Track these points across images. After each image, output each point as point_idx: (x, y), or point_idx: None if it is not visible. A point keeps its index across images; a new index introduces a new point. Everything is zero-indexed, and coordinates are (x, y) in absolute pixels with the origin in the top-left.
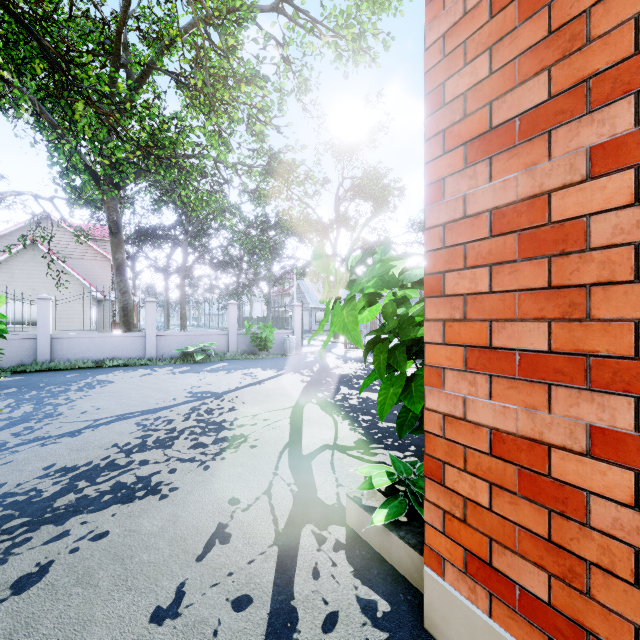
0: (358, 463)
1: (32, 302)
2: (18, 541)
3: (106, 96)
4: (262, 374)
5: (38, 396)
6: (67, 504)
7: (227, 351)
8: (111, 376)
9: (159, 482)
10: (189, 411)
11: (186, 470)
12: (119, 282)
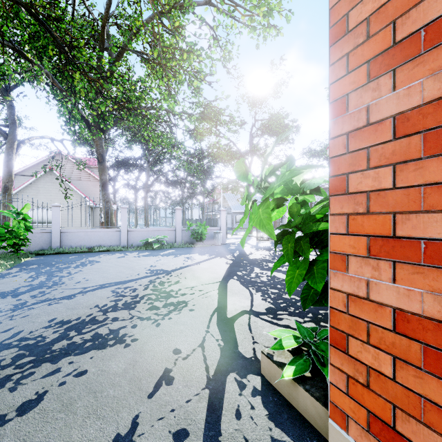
0: (269, 325)
1: (50, 209)
2: (25, 374)
3: (94, 68)
4: (198, 258)
5: (50, 270)
6: (61, 348)
7: (175, 242)
8: (98, 258)
9: (124, 334)
10: (148, 283)
11: (144, 326)
12: (104, 195)
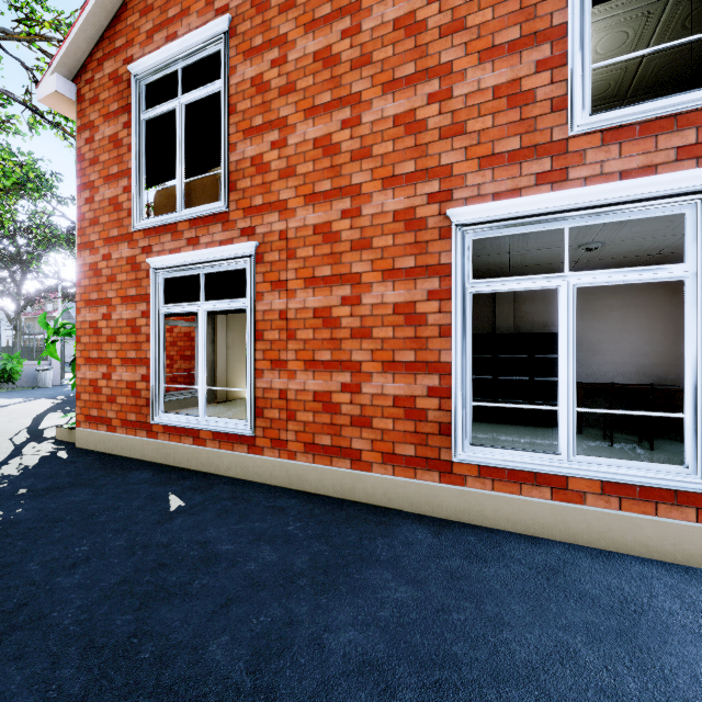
0: None
1: None
2: None
3: None
4: (6, 402)
5: None
6: None
7: None
8: None
9: None
10: None
11: None
12: None
